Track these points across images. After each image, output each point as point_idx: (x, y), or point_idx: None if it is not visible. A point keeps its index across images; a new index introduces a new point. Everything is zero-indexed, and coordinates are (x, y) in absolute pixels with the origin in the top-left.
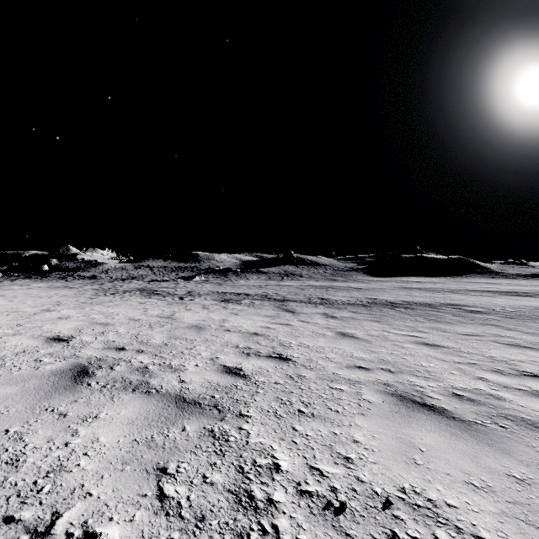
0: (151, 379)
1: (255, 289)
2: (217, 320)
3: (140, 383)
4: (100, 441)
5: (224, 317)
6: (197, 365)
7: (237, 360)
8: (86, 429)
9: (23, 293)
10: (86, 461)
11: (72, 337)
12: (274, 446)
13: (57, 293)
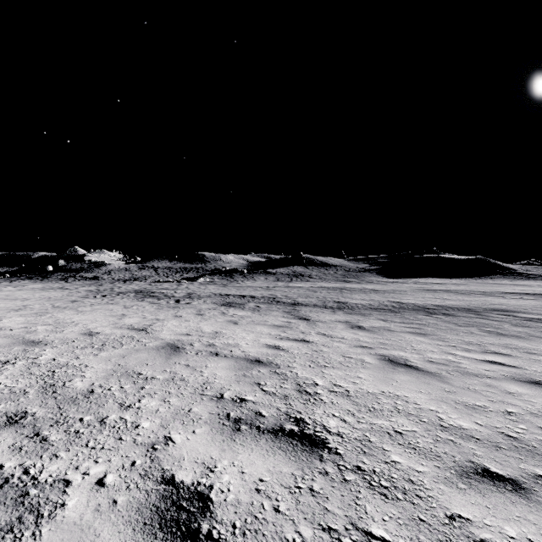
0: None
1: (262, 291)
2: (207, 333)
3: None
4: None
5: (218, 327)
6: (100, 483)
7: (207, 448)
8: None
9: (4, 295)
10: None
11: None
12: None
13: (43, 295)
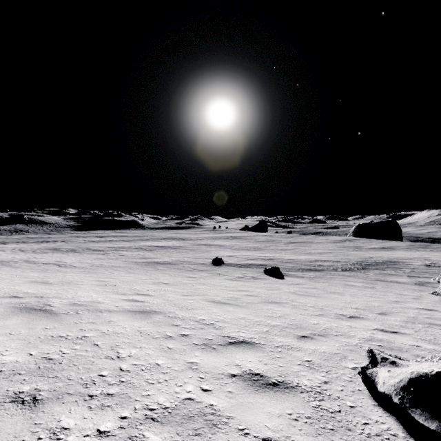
0: None
1: None
2: None
3: None
4: None
5: None
6: None
7: None
8: None
9: None
10: None
11: None
12: None
13: None
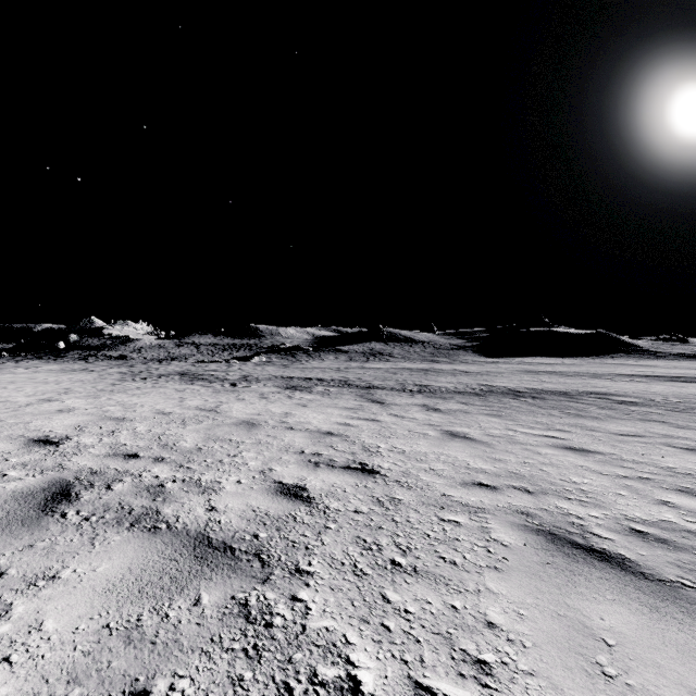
0: (164, 505)
1: (332, 372)
2: (278, 414)
3: (145, 513)
4: (43, 629)
5: (287, 409)
6: (239, 482)
7: (299, 473)
8: (28, 602)
9: (25, 378)
10: (1, 676)
11: (67, 438)
12: (349, 637)
13: (71, 378)
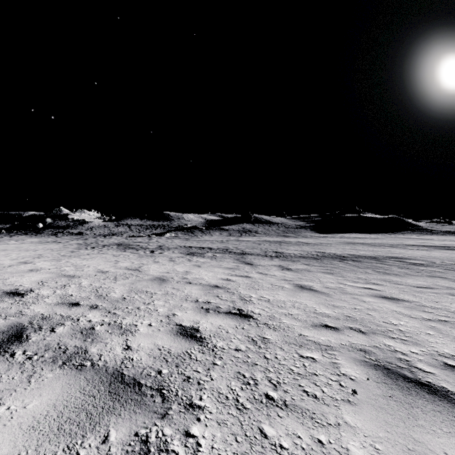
0: (91, 345)
1: (217, 243)
2: (181, 272)
3: (76, 352)
4: None
5: (188, 269)
6: (150, 325)
7: (194, 317)
8: None
9: (14, 247)
10: None
11: (31, 290)
12: None
13: (45, 247)
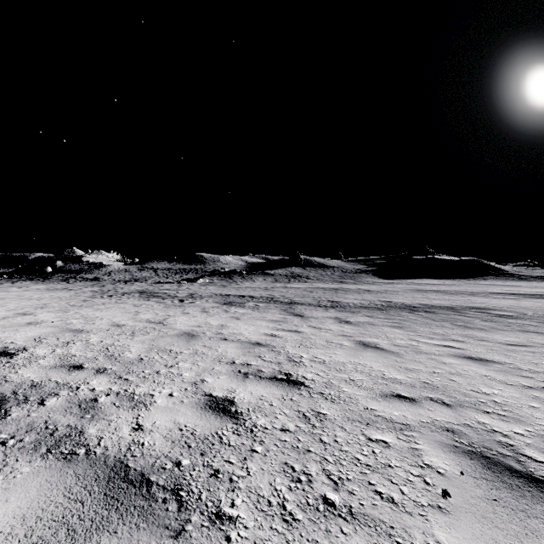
0: (90, 424)
1: (261, 291)
2: (215, 326)
3: (67, 434)
4: None
5: (223, 321)
6: (171, 395)
7: (229, 384)
8: None
9: (15, 295)
10: None
11: (23, 349)
12: None
13: (52, 295)
